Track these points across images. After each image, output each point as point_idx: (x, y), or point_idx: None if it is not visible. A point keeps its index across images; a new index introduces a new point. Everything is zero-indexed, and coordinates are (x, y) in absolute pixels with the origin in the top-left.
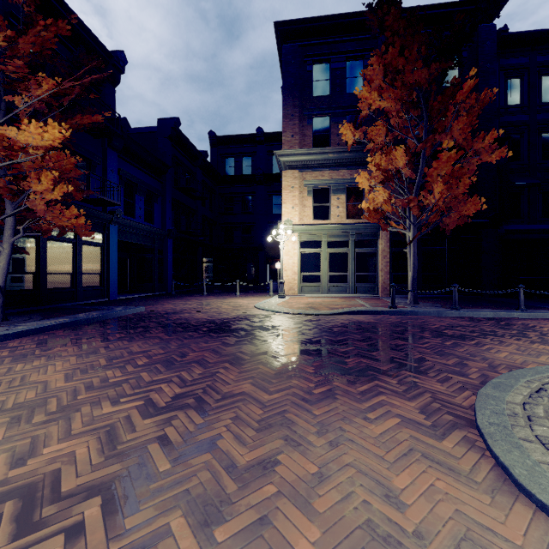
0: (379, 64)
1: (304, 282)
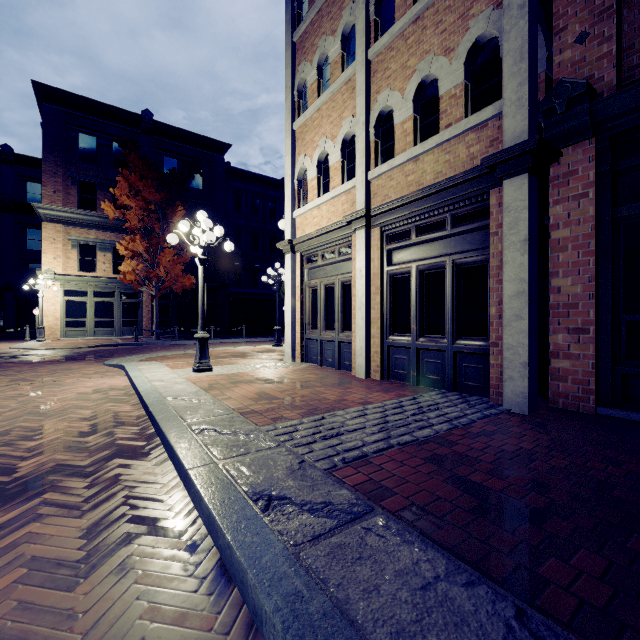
0: (125, 183)
1: (69, 327)
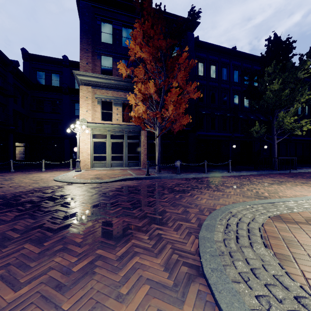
0: (140, 29)
1: (95, 160)
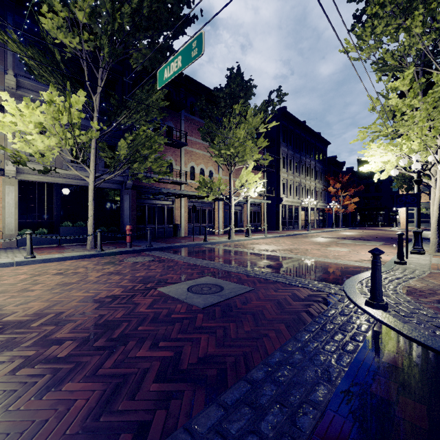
0: None
1: (409, 223)
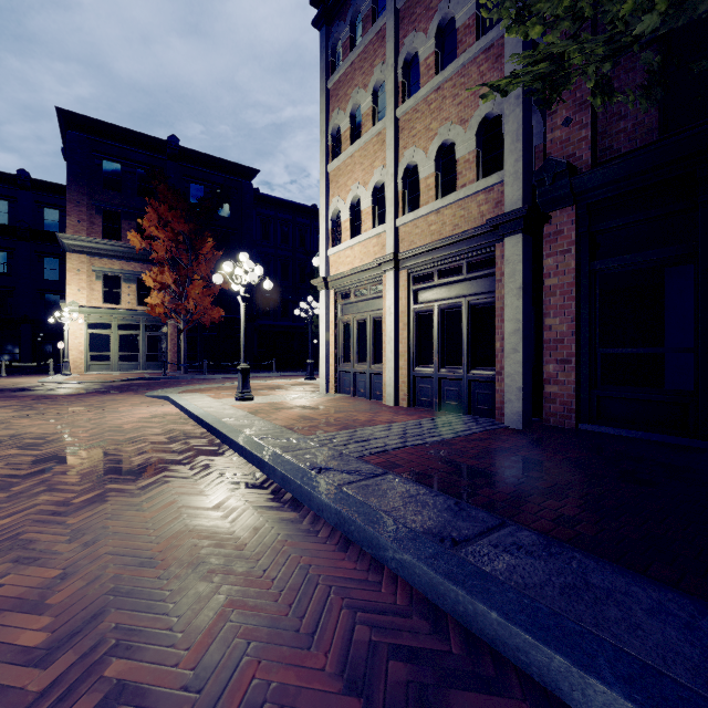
0: (155, 214)
1: (93, 361)
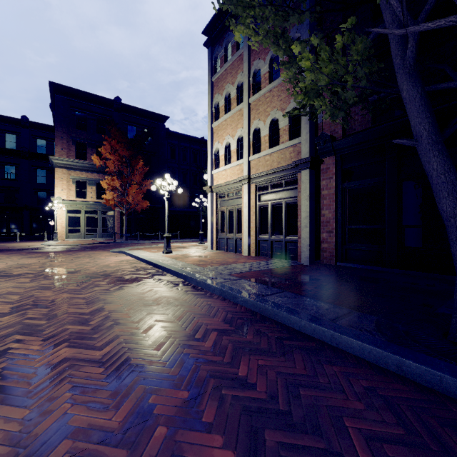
0: (109, 145)
1: (70, 233)
